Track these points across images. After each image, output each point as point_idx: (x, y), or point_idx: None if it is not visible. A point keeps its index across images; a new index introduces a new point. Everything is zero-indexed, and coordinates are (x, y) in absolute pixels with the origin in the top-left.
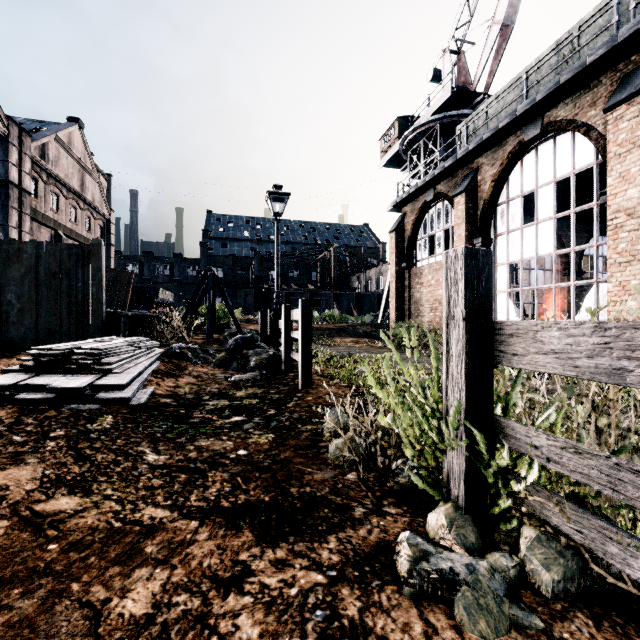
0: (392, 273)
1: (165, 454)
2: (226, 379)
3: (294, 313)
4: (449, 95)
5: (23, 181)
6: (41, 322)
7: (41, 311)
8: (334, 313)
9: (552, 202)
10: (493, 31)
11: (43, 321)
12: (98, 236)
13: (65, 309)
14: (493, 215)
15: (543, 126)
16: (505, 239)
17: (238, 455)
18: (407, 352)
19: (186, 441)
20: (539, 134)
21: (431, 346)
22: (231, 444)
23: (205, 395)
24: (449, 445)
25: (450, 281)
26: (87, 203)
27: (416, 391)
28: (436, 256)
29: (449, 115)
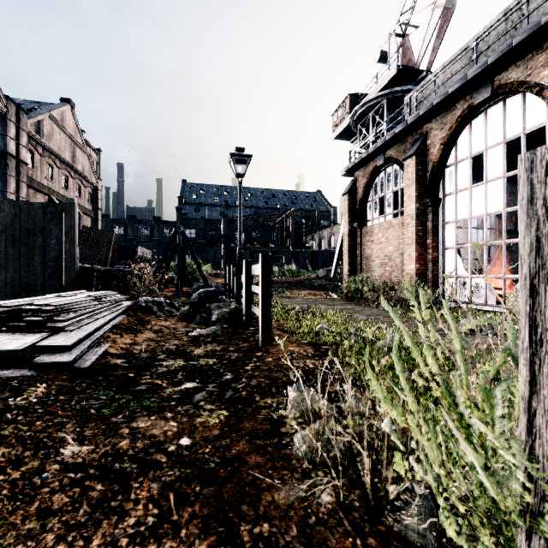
0: (345, 232)
1: (90, 443)
2: (187, 334)
3: (254, 268)
4: (395, 72)
5: (20, 153)
6: (17, 277)
7: (17, 266)
8: (292, 268)
9: (502, 162)
10: (435, 14)
11: (19, 276)
12: (87, 201)
13: (40, 264)
14: (441, 176)
15: (493, 89)
16: (453, 198)
17: (179, 447)
18: (420, 329)
19: (122, 421)
20: (489, 97)
21: (448, 317)
22: (174, 426)
23: (161, 353)
24: (545, 533)
25: (543, 205)
26: (78, 173)
27: (440, 394)
28: (386, 216)
29: (395, 91)
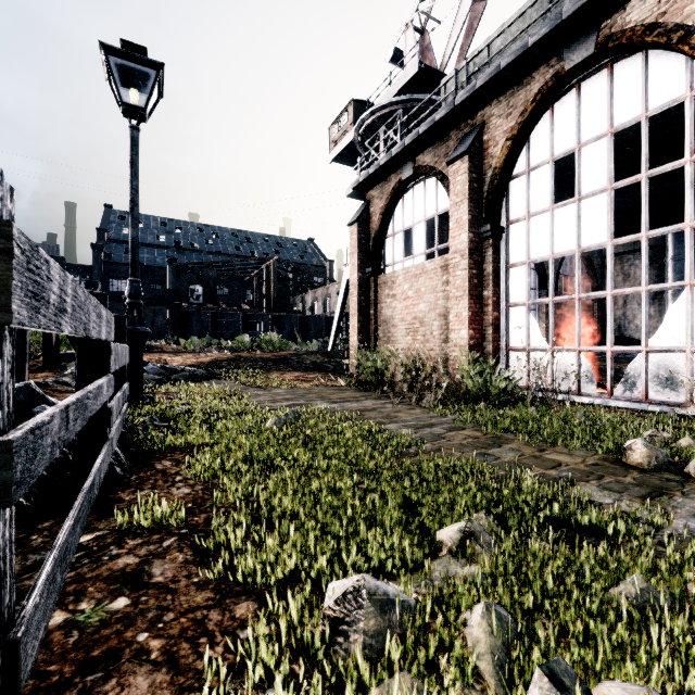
0: (353, 281)
1: None
2: None
3: None
4: (416, 70)
5: None
6: None
7: None
8: (272, 338)
9: (606, 165)
10: (465, 3)
11: None
12: None
13: None
14: (505, 193)
15: (599, 42)
16: (524, 227)
17: None
18: None
19: None
20: (590, 57)
21: None
22: None
23: None
24: None
25: None
26: None
27: None
28: (415, 257)
29: (415, 98)
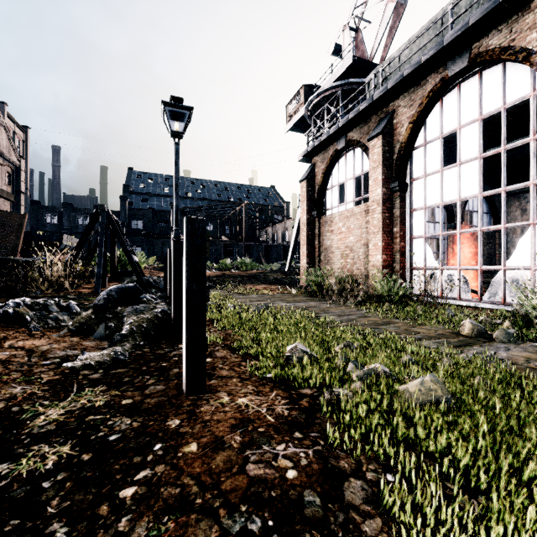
0: (303, 221)
1: None
2: (58, 365)
3: None
4: (351, 62)
5: None
6: None
7: None
8: (246, 261)
9: (478, 141)
10: (389, 8)
11: None
12: (6, 183)
13: None
14: (409, 159)
15: (471, 58)
16: (422, 183)
17: None
18: None
19: None
20: (465, 68)
21: None
22: None
23: None
24: None
25: None
26: None
27: None
28: (347, 204)
29: (350, 82)
